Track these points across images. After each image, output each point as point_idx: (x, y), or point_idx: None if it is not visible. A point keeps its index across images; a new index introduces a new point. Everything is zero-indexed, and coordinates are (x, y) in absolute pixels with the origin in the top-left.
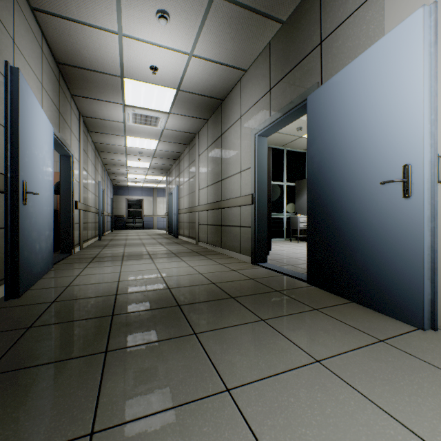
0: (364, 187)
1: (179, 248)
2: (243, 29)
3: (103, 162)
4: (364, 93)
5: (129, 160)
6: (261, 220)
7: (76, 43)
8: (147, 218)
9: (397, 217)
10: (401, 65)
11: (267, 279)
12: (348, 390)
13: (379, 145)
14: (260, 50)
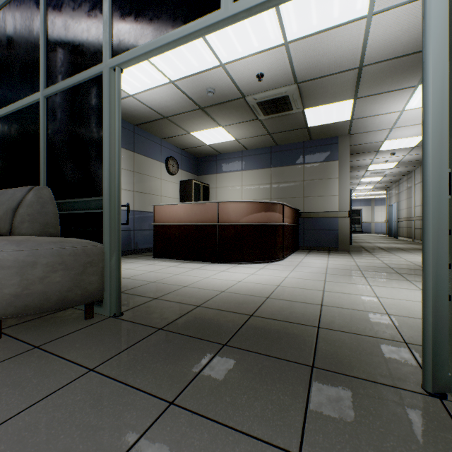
0: None
1: (398, 242)
2: None
3: None
4: None
5: (357, 187)
6: None
7: (354, 163)
8: (365, 224)
9: None
10: None
11: None
12: None
13: None
14: None
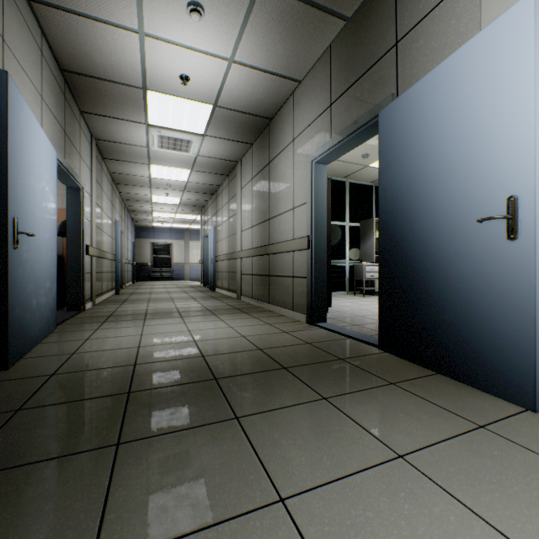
0: (455, 226)
1: (216, 304)
2: (297, 28)
3: (122, 198)
4: (455, 105)
5: (154, 195)
6: (319, 269)
7: (85, 44)
8: (177, 266)
9: (499, 264)
10: (504, 68)
11: (327, 343)
12: (445, 499)
13: (474, 171)
14: (319, 55)
